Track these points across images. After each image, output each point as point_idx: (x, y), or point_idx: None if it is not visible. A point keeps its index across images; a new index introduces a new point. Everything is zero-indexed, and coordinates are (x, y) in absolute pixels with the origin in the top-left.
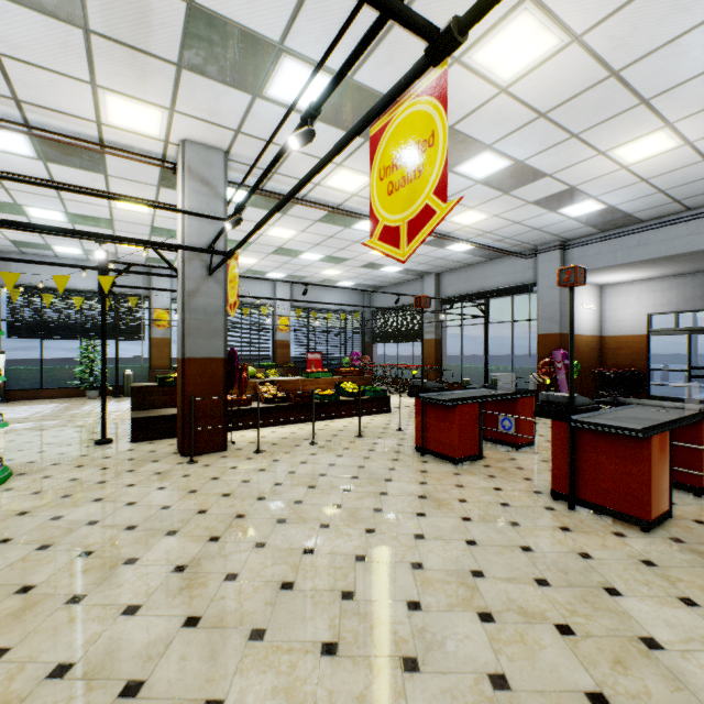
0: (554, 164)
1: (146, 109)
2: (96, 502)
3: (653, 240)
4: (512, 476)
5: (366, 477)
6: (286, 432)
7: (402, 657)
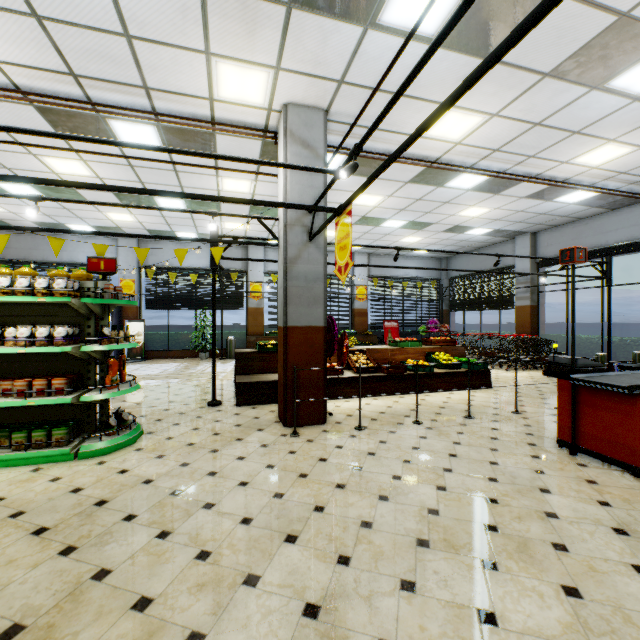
0: None
1: (253, 73)
2: (210, 476)
3: None
4: None
5: (510, 482)
6: (381, 405)
7: None
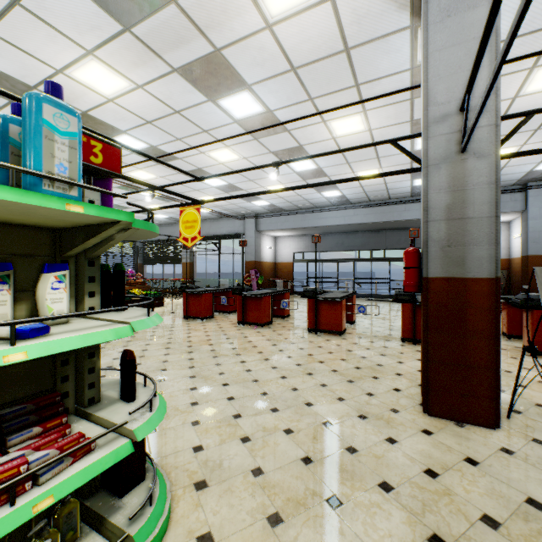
0: (246, 187)
1: None
2: None
3: (290, 220)
4: (225, 321)
5: (162, 328)
6: None
7: (188, 352)
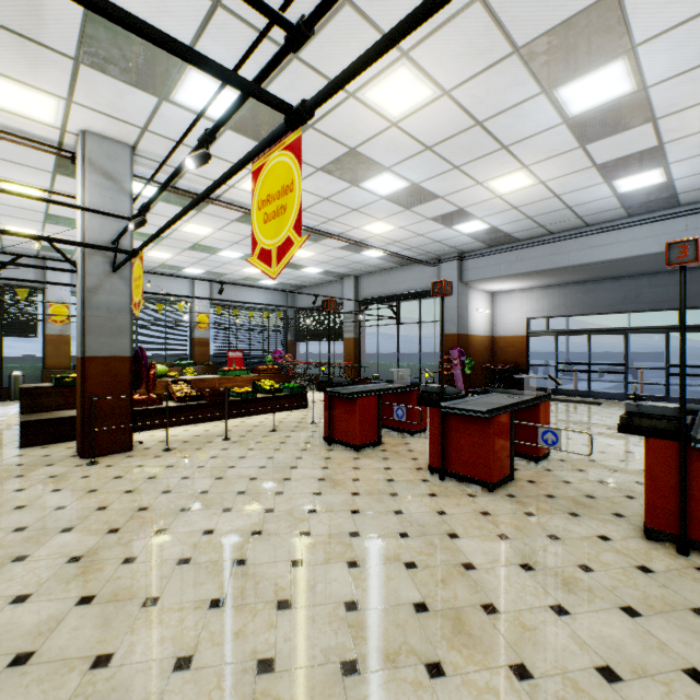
0: (444, 188)
1: (39, 96)
2: None
3: (527, 257)
4: (402, 458)
5: (274, 467)
6: (200, 430)
7: (278, 600)
